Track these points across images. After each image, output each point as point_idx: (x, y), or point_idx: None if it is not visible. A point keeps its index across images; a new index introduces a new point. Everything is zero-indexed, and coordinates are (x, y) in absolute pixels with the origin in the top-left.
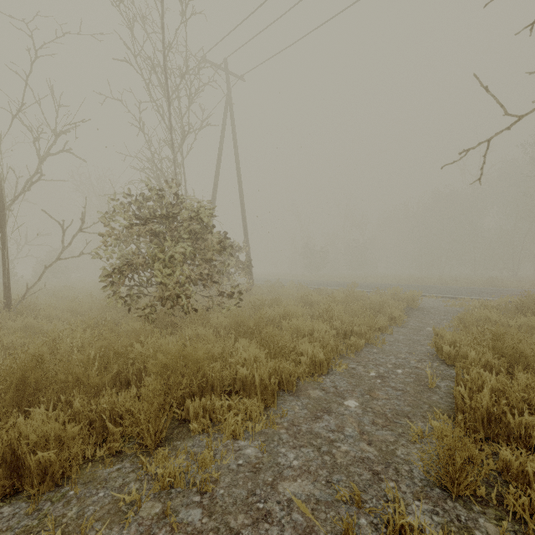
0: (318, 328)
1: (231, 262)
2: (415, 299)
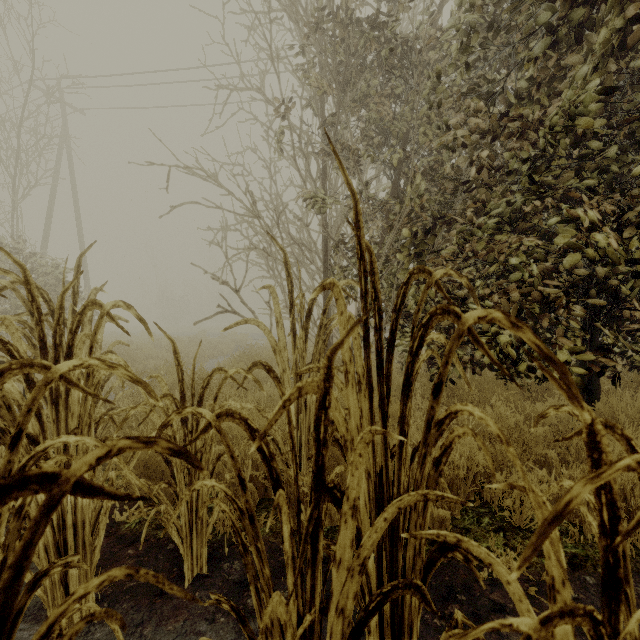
0: (163, 354)
1: None
2: (244, 340)
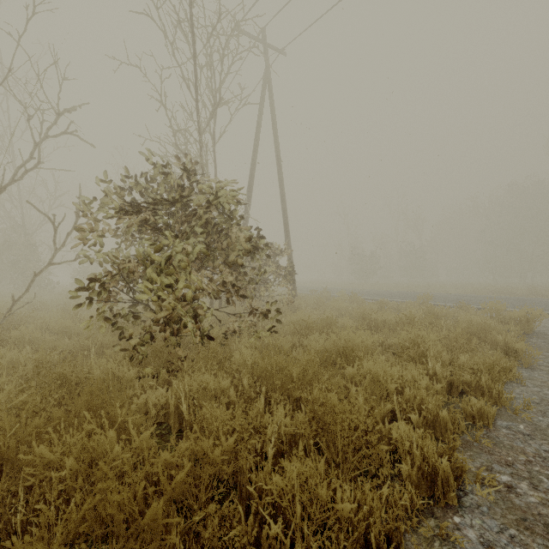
0: (411, 379)
1: (269, 267)
2: (529, 320)
